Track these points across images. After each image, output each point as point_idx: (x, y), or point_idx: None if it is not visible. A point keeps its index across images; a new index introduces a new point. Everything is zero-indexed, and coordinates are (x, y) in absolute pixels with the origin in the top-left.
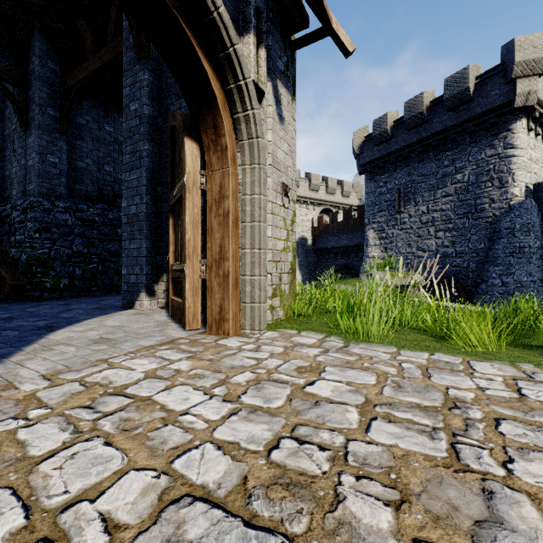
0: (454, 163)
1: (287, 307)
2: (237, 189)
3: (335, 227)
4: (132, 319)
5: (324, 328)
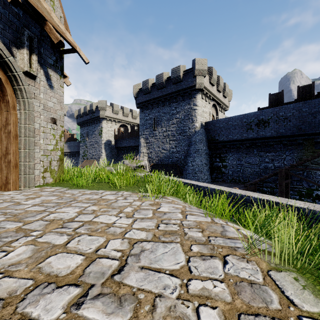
0: (176, 109)
1: (56, 177)
2: (16, 121)
3: (127, 135)
4: None
5: (68, 185)
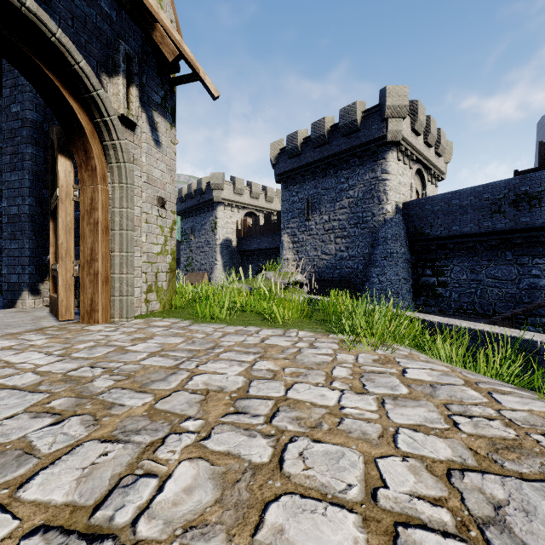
0: (348, 181)
1: (165, 301)
2: (107, 203)
3: (257, 230)
4: (9, 316)
5: (187, 316)
